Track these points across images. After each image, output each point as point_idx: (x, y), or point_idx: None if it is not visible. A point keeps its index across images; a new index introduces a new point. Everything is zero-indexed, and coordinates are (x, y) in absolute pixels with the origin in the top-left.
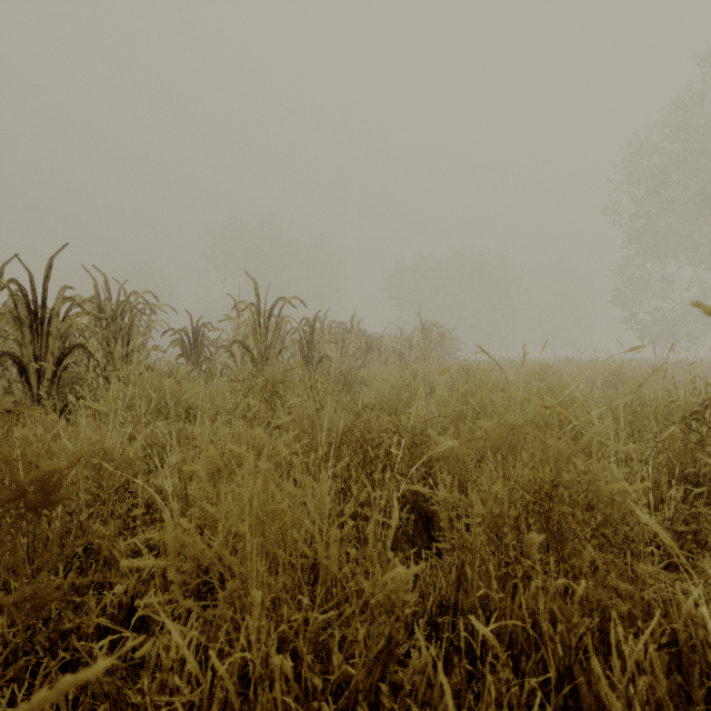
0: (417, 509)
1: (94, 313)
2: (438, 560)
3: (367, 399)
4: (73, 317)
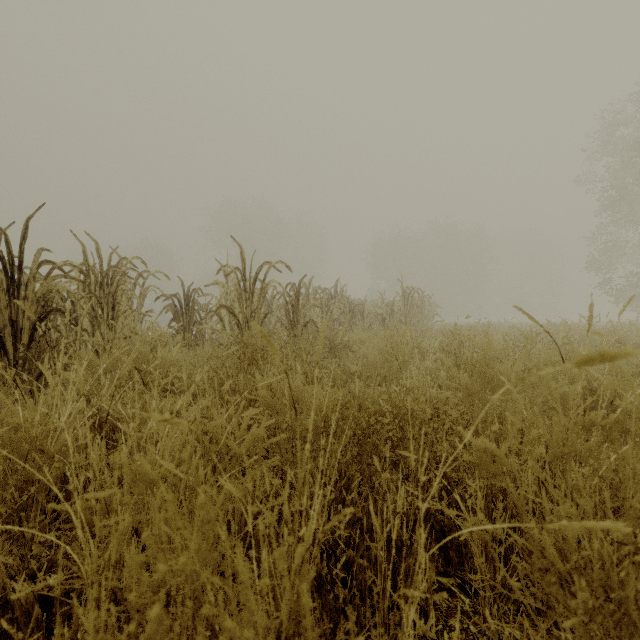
0: (428, 520)
1: (72, 276)
2: (462, 597)
3: (354, 366)
4: (50, 280)
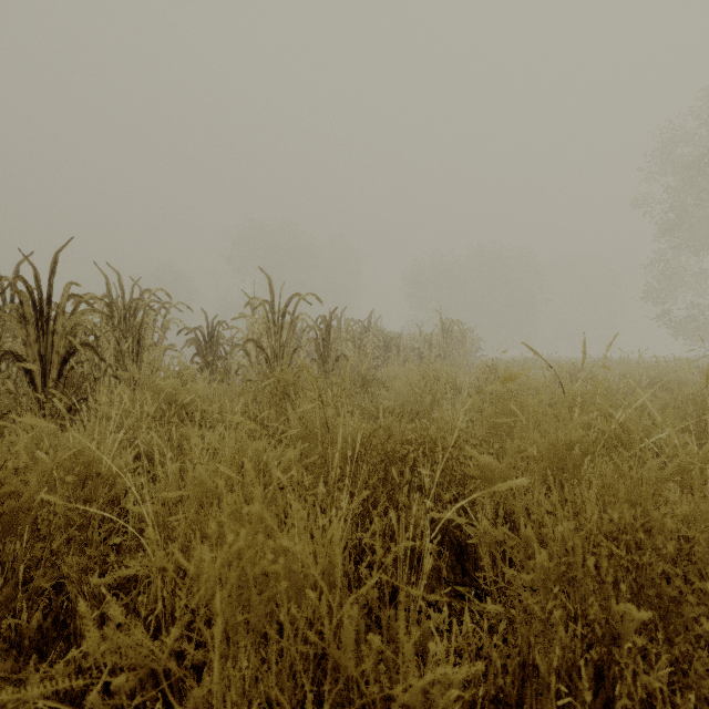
0: (448, 536)
1: (101, 310)
2: (475, 601)
3: (386, 401)
4: (79, 314)
